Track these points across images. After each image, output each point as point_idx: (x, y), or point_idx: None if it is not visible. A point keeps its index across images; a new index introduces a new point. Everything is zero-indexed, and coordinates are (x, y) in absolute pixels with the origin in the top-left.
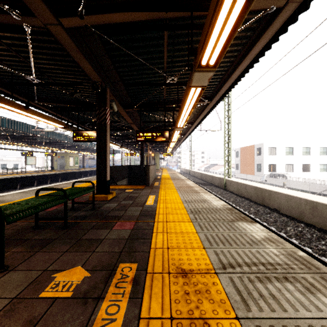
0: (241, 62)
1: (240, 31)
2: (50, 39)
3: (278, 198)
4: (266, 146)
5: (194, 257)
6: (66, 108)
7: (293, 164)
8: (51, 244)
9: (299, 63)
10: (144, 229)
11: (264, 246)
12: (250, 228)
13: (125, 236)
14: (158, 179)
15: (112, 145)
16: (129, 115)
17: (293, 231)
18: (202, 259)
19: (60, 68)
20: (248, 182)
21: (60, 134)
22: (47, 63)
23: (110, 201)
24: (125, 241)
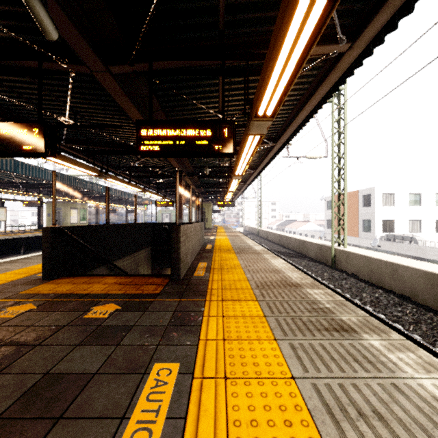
0: None
1: None
2: None
3: None
4: (379, 193)
5: None
6: None
7: (420, 220)
8: None
9: None
10: None
11: None
12: None
13: None
14: (207, 252)
15: (125, 185)
16: (137, 104)
17: None
18: None
19: None
20: (395, 258)
21: (43, 169)
22: None
23: None
24: None
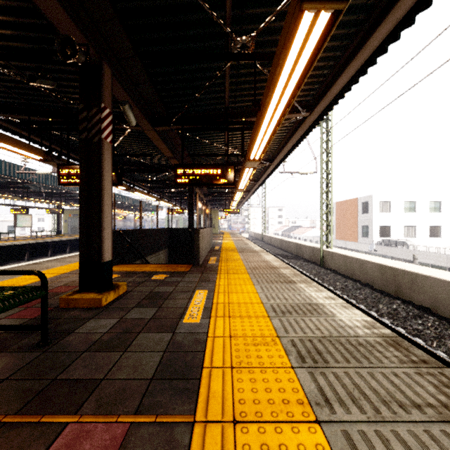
0: None
1: None
2: None
3: (433, 288)
4: (376, 200)
5: None
6: (47, 123)
7: (415, 226)
8: None
9: None
10: None
11: None
12: None
13: None
14: (215, 251)
15: (144, 196)
16: (166, 142)
17: None
18: None
19: (2, 21)
20: (364, 256)
21: None
22: None
23: (107, 308)
24: None
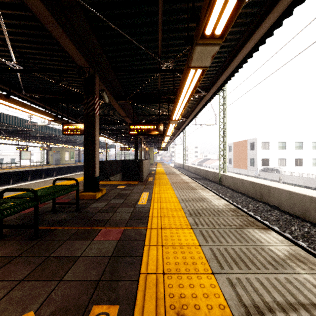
0: (245, 44)
1: (246, 6)
2: (27, 14)
3: (279, 194)
4: (259, 141)
5: (201, 291)
6: (55, 99)
7: (285, 159)
8: (7, 266)
9: (314, 42)
10: (134, 240)
11: (293, 268)
12: (265, 238)
13: (109, 252)
14: (152, 174)
15: (106, 139)
16: (122, 107)
17: (298, 232)
18: (212, 295)
19: (44, 53)
20: (244, 177)
21: (55, 128)
22: (29, 47)
23: (99, 199)
24: (107, 261)
